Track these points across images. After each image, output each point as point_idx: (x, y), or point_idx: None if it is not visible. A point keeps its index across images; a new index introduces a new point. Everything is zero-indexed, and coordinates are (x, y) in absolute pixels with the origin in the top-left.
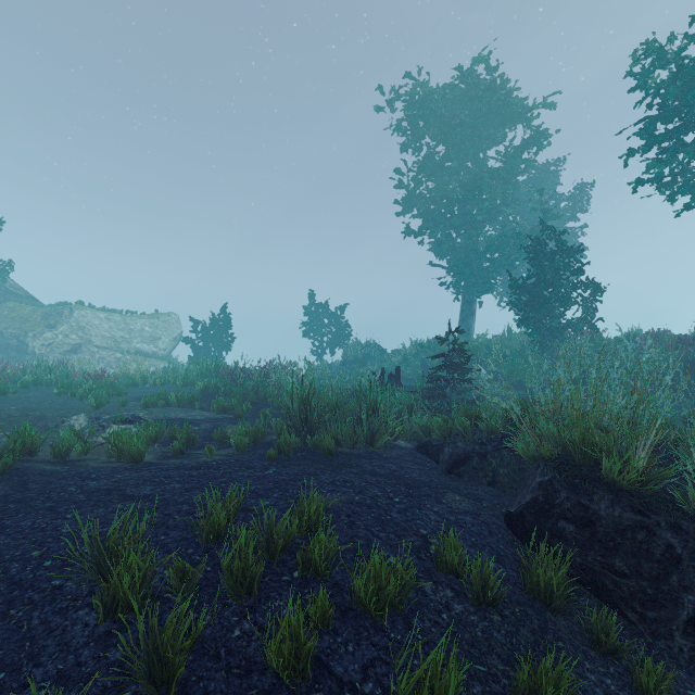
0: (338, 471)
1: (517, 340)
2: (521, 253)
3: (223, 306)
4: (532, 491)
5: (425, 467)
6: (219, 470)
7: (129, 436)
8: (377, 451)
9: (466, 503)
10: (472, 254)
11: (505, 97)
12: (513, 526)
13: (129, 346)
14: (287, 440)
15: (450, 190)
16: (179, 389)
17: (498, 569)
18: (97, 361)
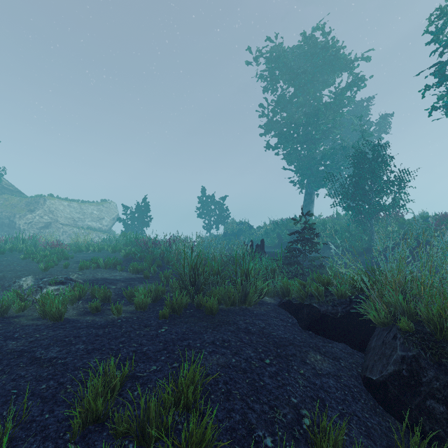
0: (218, 329)
1: (342, 220)
2: (346, 160)
3: (144, 197)
4: (394, 363)
5: (287, 323)
6: (121, 329)
7: (59, 295)
8: (249, 307)
9: (326, 363)
10: (312, 161)
11: (335, 53)
12: (373, 391)
13: (83, 224)
14: (178, 301)
15: (297, 117)
16: (110, 254)
17: (370, 447)
18: (61, 233)
